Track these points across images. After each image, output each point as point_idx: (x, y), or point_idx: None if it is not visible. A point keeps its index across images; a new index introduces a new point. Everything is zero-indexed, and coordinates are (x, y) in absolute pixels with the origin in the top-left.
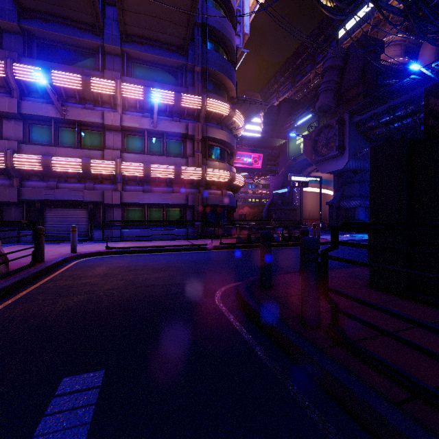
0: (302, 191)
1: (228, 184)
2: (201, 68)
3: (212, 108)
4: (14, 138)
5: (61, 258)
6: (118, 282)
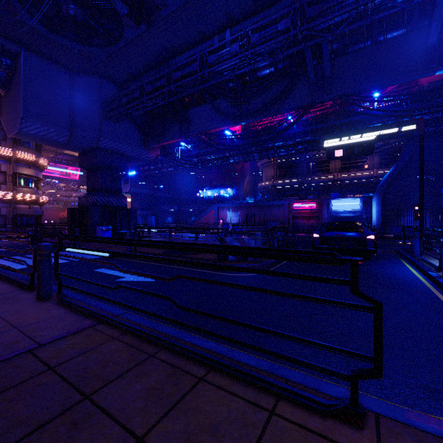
0: None
1: (34, 201)
2: None
3: (21, 156)
4: None
5: None
6: None
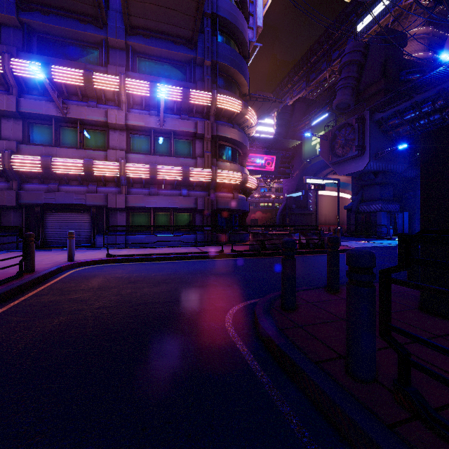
0: (317, 195)
1: (239, 186)
2: (211, 62)
3: (223, 104)
4: (13, 138)
5: (54, 268)
6: (112, 298)
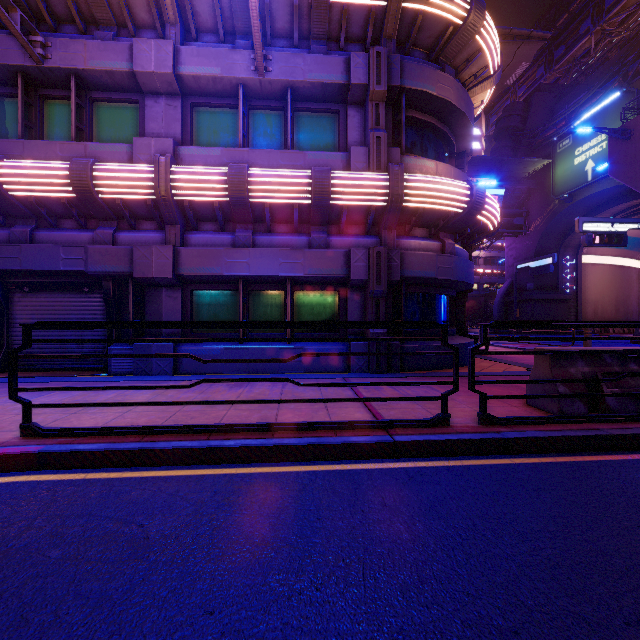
0: (579, 264)
1: (460, 220)
2: None
3: None
4: None
5: None
6: None
